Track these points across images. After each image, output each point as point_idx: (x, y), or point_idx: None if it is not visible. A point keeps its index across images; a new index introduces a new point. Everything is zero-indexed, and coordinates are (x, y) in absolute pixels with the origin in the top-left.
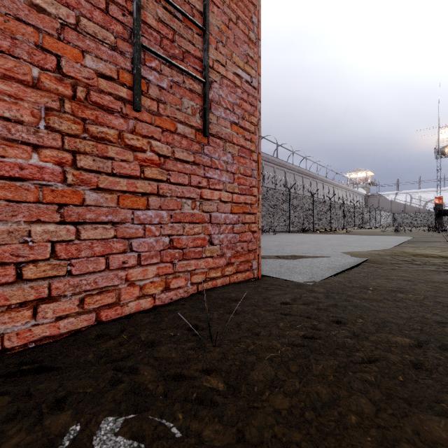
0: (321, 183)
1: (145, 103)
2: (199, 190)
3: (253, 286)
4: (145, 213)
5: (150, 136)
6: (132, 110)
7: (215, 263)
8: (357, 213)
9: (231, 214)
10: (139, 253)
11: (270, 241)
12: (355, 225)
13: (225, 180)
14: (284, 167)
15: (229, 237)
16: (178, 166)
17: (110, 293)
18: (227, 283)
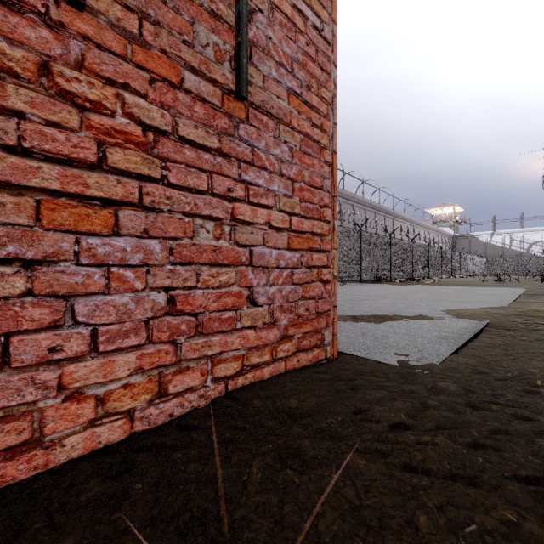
0: (398, 220)
1: (109, 13)
2: (230, 205)
3: (327, 378)
4: (111, 242)
5: (122, 84)
6: (77, 20)
7: (261, 338)
8: (444, 258)
9: (288, 251)
10: (95, 326)
11: (338, 294)
12: (443, 273)
13: (278, 190)
14: (352, 201)
15: (286, 291)
16: (187, 155)
17: (16, 422)
18: (281, 372)
